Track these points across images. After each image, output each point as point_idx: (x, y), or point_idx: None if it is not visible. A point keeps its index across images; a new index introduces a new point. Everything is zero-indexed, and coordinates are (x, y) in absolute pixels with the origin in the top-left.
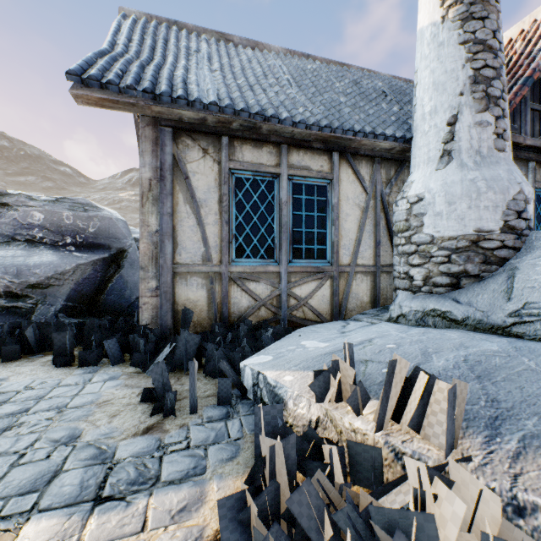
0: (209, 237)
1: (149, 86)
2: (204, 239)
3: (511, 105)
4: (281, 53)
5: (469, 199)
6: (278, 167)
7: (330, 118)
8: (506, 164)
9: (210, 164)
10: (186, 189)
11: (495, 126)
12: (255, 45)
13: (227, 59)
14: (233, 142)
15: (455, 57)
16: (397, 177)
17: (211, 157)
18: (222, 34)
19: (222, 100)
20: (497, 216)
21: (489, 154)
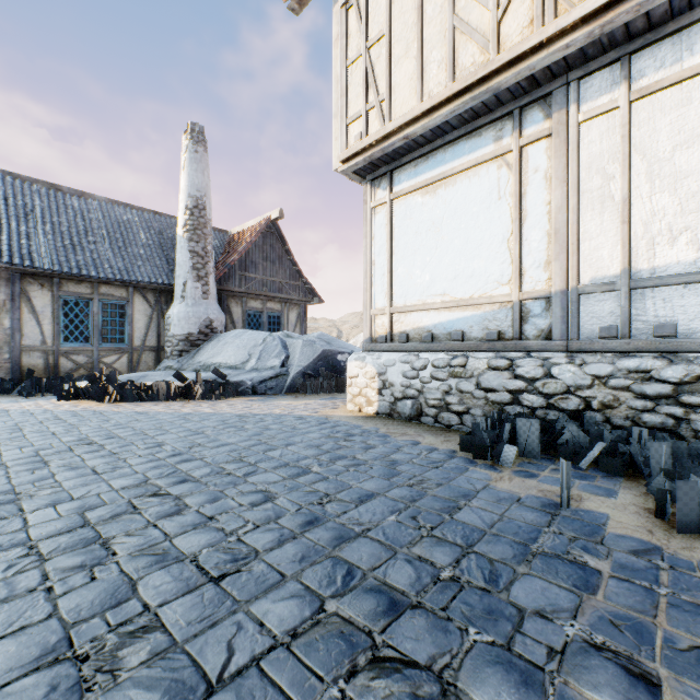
0: (46, 331)
1: (10, 260)
2: (42, 332)
3: (218, 277)
4: (104, 203)
5: (186, 320)
6: (93, 295)
7: (125, 273)
8: (207, 305)
9: (46, 292)
10: (30, 306)
11: (203, 289)
12: (83, 194)
13: (58, 218)
14: (62, 281)
15: (187, 255)
16: (173, 300)
17: (47, 289)
18: (53, 184)
19: (55, 265)
20: (196, 328)
21: (200, 300)
